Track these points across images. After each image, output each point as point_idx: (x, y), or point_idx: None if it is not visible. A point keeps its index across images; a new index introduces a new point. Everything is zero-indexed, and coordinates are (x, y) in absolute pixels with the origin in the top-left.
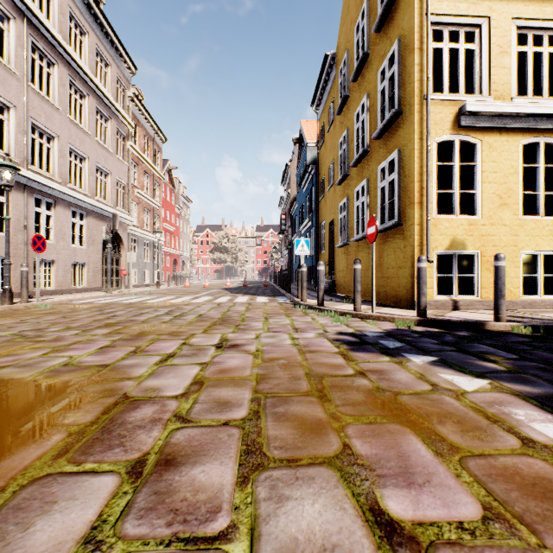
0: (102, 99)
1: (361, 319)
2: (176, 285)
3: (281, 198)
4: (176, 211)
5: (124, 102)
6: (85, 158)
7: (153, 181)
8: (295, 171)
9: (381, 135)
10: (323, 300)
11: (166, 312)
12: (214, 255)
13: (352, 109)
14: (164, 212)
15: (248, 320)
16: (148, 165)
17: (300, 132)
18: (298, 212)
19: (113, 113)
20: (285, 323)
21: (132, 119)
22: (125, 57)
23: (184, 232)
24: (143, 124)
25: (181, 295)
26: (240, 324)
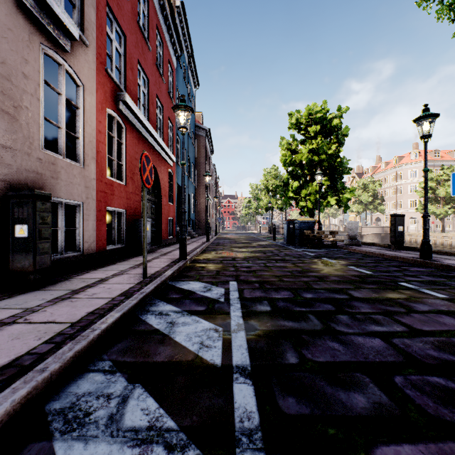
0: None
1: None
2: None
3: None
4: None
5: None
6: None
7: None
8: None
9: None
10: None
11: None
12: None
13: None
14: None
15: None
16: None
17: None
18: None
19: None
20: None
21: None
22: None
23: None
24: None
25: None
26: None
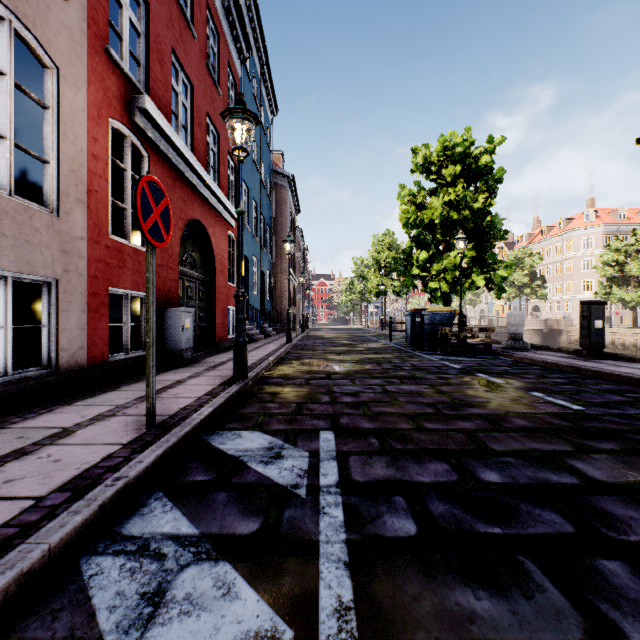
0: None
1: None
2: None
3: None
4: None
5: None
6: None
7: None
8: None
9: None
10: None
11: None
12: None
13: None
14: None
15: None
16: None
17: None
18: None
19: None
20: None
21: None
22: None
23: None
24: None
25: None
26: None
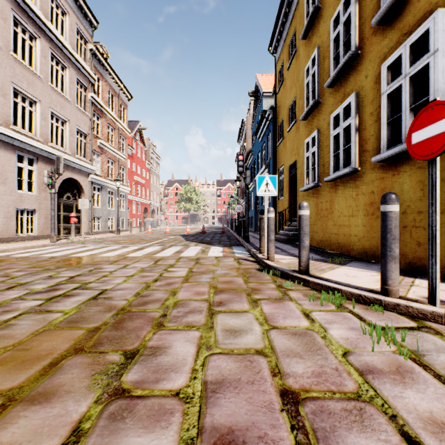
0: (57, 45)
1: (412, 319)
2: (139, 231)
3: (237, 154)
4: (147, 166)
5: (86, 54)
6: (35, 102)
7: (118, 135)
8: (251, 125)
9: (389, 14)
10: (308, 264)
11: (58, 282)
12: (180, 204)
13: (326, 19)
14: (135, 167)
15: (172, 319)
16: (112, 118)
17: (255, 86)
18: (253, 162)
19: (71, 62)
20: (252, 344)
21: (95, 72)
22: (85, 9)
23: (154, 184)
24: (106, 79)
25: (130, 243)
26: (141, 348)
